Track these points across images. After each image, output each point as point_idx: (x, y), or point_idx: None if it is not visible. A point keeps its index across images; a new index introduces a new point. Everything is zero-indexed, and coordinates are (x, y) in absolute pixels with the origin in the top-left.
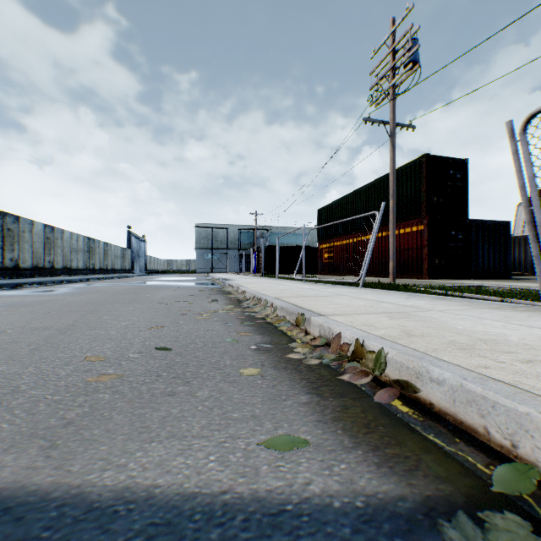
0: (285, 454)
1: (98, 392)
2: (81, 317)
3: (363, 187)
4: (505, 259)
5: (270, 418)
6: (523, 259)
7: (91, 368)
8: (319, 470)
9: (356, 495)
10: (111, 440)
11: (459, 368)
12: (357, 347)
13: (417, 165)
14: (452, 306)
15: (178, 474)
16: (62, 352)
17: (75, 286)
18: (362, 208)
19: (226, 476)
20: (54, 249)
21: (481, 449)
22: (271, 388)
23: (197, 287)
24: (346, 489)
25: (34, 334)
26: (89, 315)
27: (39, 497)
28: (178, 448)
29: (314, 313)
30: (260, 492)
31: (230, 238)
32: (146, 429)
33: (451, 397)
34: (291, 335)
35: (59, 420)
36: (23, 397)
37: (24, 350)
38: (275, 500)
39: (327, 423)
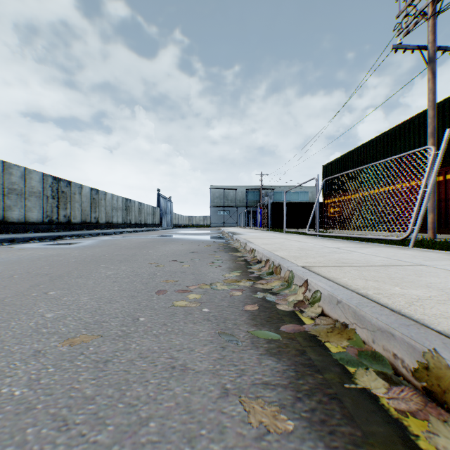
0: None
1: None
2: (24, 290)
3: (376, 137)
4: None
5: None
6: None
7: None
8: None
9: None
10: None
11: None
12: None
13: None
14: None
15: None
16: None
17: (102, 239)
18: (374, 159)
19: None
20: (98, 208)
21: None
22: None
23: (205, 241)
24: None
25: None
26: (40, 286)
27: None
28: None
29: None
30: None
31: (238, 197)
32: None
33: None
34: None
35: None
36: None
37: None
38: None
39: None
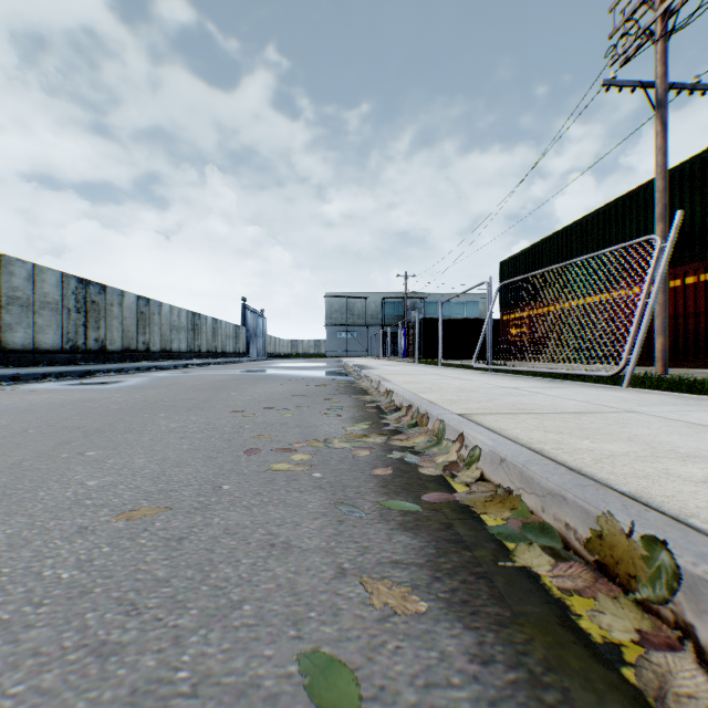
0: None
1: None
2: (49, 449)
3: (582, 219)
4: None
5: None
6: None
7: None
8: None
9: None
10: None
11: None
12: None
13: (695, 167)
14: None
15: None
16: None
17: (156, 376)
18: (578, 253)
19: None
20: (149, 327)
21: None
22: None
23: (317, 379)
24: None
25: None
26: (71, 444)
27: None
28: None
29: (699, 533)
30: None
31: (370, 311)
32: None
33: None
34: (603, 639)
35: None
36: None
37: None
38: None
39: None
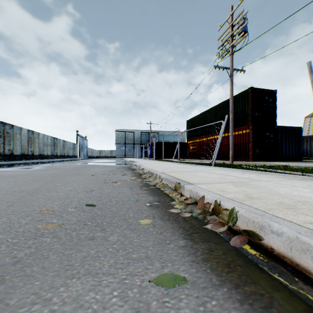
0: (169, 290)
1: (43, 236)
2: (44, 184)
3: (213, 107)
4: (298, 150)
5: (159, 258)
6: (309, 150)
7: (42, 219)
8: (196, 306)
9: None
10: (44, 276)
11: (292, 224)
12: (215, 205)
13: (245, 93)
14: (272, 178)
15: (88, 309)
16: (27, 207)
17: (45, 165)
18: (212, 119)
19: (125, 311)
20: (34, 144)
21: None
22: (159, 234)
23: (115, 166)
24: None
25: (13, 195)
26: (49, 183)
27: None
28: (91, 284)
29: (186, 182)
30: None
31: (135, 138)
32: (70, 267)
33: (288, 245)
34: (171, 196)
35: (12, 258)
36: None
37: (4, 205)
38: None
39: (199, 263)
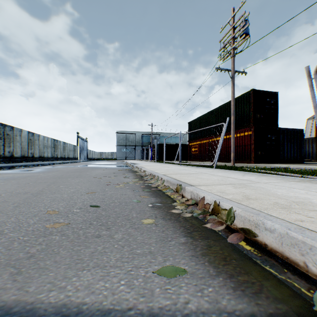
0: (171, 280)
1: (52, 235)
2: (47, 186)
3: (215, 109)
4: (300, 152)
5: (161, 253)
6: (311, 152)
7: (49, 219)
8: (194, 292)
9: (220, 312)
10: (57, 269)
11: (284, 222)
12: (215, 206)
13: (247, 95)
14: (272, 180)
15: (99, 294)
16: (33, 208)
17: (46, 168)
18: (214, 121)
19: (132, 296)
20: (34, 146)
21: (302, 277)
22: (161, 232)
23: (117, 168)
24: (213, 307)
25: (17, 196)
26: (52, 185)
27: (4, 311)
28: (100, 275)
29: (187, 184)
30: (154, 309)
31: (136, 139)
32: (80, 261)
33: (280, 241)
34: (173, 197)
35: (25, 254)
36: (4, 238)
37: (10, 206)
38: (164, 315)
39: (198, 257)
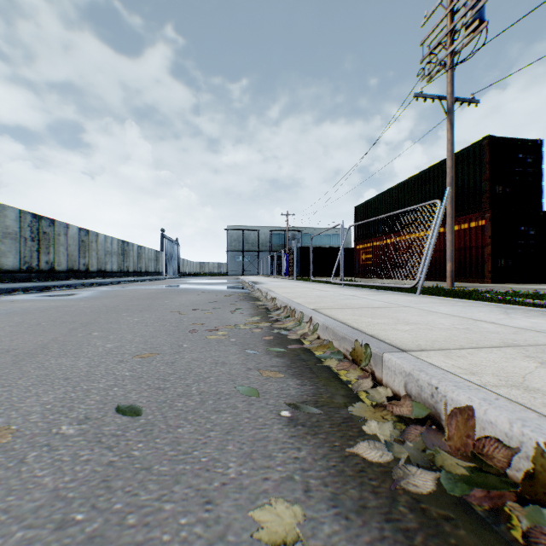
0: None
1: None
2: (67, 332)
3: (408, 179)
4: None
5: None
6: None
7: None
8: None
9: None
10: None
11: None
12: (544, 466)
13: (476, 149)
14: None
15: None
16: None
17: (101, 290)
18: (406, 203)
19: None
20: (89, 252)
21: None
22: None
23: (223, 292)
24: None
25: None
26: (78, 330)
27: None
28: None
29: (384, 343)
30: None
31: (261, 240)
32: None
33: None
34: (346, 380)
35: None
36: None
37: None
38: None
39: None
